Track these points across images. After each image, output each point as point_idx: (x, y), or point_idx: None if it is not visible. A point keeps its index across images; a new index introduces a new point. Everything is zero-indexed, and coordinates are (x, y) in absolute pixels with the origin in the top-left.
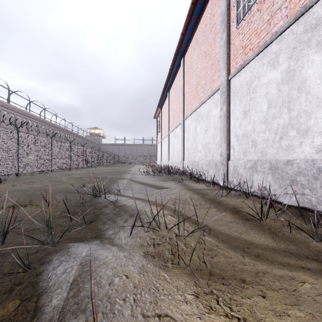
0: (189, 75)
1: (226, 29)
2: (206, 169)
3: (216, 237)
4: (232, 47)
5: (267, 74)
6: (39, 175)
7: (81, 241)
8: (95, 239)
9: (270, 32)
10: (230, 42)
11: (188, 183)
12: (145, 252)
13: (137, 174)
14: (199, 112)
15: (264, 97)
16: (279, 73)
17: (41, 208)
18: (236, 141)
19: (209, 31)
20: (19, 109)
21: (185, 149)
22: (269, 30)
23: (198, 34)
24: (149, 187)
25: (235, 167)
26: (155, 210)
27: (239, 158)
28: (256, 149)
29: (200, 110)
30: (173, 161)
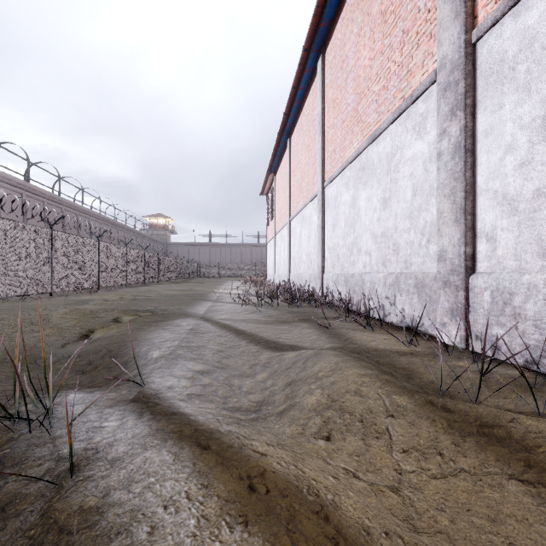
0: (338, 86)
1: None
2: (387, 294)
3: None
4: None
5: None
6: (15, 304)
7: None
8: None
9: None
10: None
11: (345, 330)
12: None
13: (224, 303)
14: (366, 160)
15: None
16: None
17: None
18: (503, 217)
19: None
20: (6, 176)
21: (327, 249)
22: None
23: None
24: (246, 343)
25: (503, 294)
26: None
27: (520, 266)
28: None
29: (367, 157)
30: (299, 275)
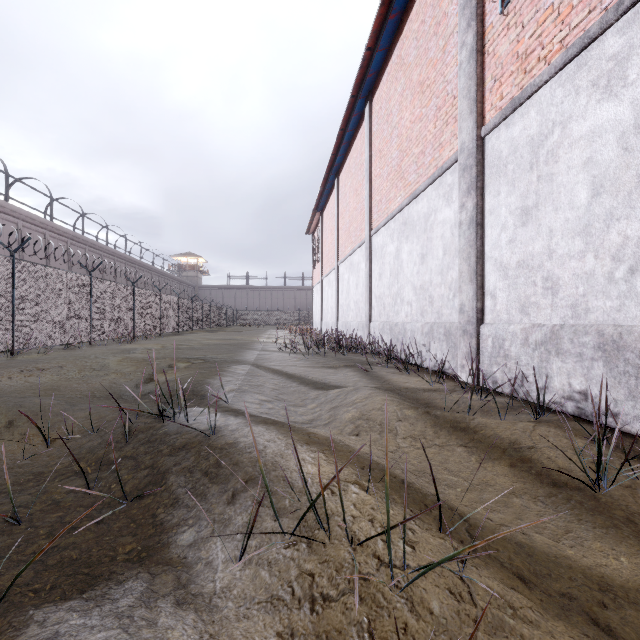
0: (384, 138)
1: (474, 22)
2: (424, 342)
3: (494, 560)
4: (490, 61)
5: (589, 113)
6: (62, 353)
7: (90, 580)
8: (136, 568)
9: (600, 8)
10: (484, 51)
11: (385, 374)
12: (285, 635)
13: (270, 351)
14: (408, 216)
15: (580, 171)
16: (627, 105)
17: (24, 447)
18: (500, 280)
19: (430, 35)
20: (29, 215)
21: (374, 298)
22: (595, 2)
23: (405, 47)
24: (296, 384)
25: (499, 340)
26: (313, 464)
27: (509, 319)
28: (558, 298)
29: (409, 213)
30: (347, 323)
